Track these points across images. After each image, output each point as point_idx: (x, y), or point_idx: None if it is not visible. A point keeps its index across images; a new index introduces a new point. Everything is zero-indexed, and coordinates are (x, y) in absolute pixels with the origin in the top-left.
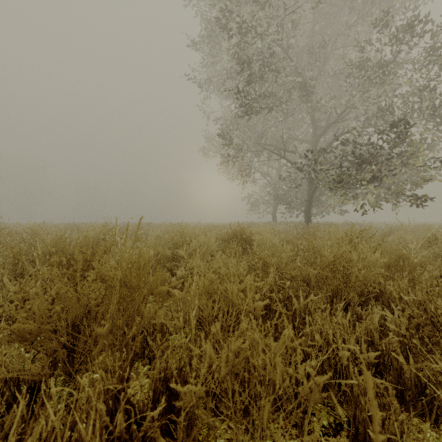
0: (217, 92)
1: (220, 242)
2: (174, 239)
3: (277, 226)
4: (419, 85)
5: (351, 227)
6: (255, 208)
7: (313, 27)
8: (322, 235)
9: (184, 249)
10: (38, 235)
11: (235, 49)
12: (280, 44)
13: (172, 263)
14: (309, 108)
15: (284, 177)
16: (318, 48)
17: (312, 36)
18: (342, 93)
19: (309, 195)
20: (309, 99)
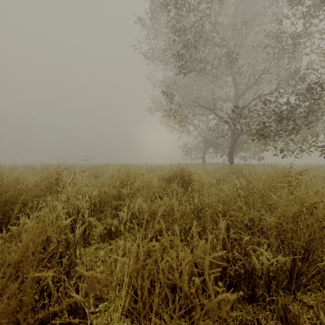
0: (160, 64)
1: (162, 180)
2: (120, 179)
3: (208, 167)
4: (324, 52)
5: (290, 168)
6: (189, 152)
7: (235, 10)
8: (248, 174)
9: (128, 189)
10: (3, 174)
11: (174, 24)
12: (210, 21)
13: (117, 202)
14: (232, 73)
15: (211, 128)
16: (240, 25)
17: (234, 17)
18: (256, 63)
19: (232, 142)
20: (232, 65)
